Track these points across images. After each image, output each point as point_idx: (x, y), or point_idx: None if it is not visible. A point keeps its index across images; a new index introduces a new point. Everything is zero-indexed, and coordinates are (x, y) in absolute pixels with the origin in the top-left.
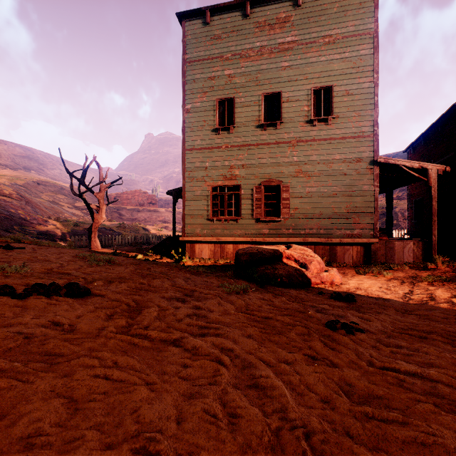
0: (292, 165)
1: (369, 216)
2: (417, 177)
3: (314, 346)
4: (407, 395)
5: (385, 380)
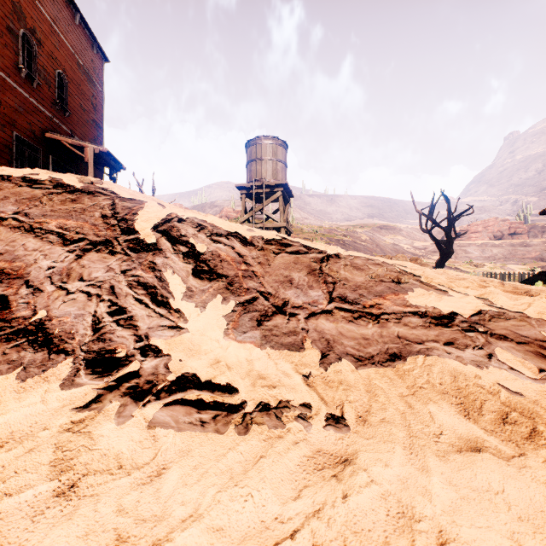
0: None
1: None
2: None
3: None
4: None
5: None
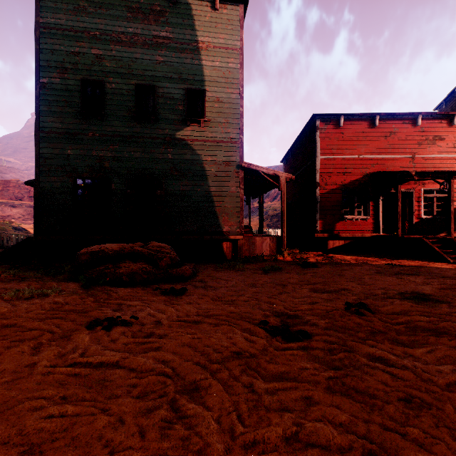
0: (167, 162)
1: (236, 215)
2: (272, 182)
3: (5, 353)
4: (36, 393)
5: (42, 379)
